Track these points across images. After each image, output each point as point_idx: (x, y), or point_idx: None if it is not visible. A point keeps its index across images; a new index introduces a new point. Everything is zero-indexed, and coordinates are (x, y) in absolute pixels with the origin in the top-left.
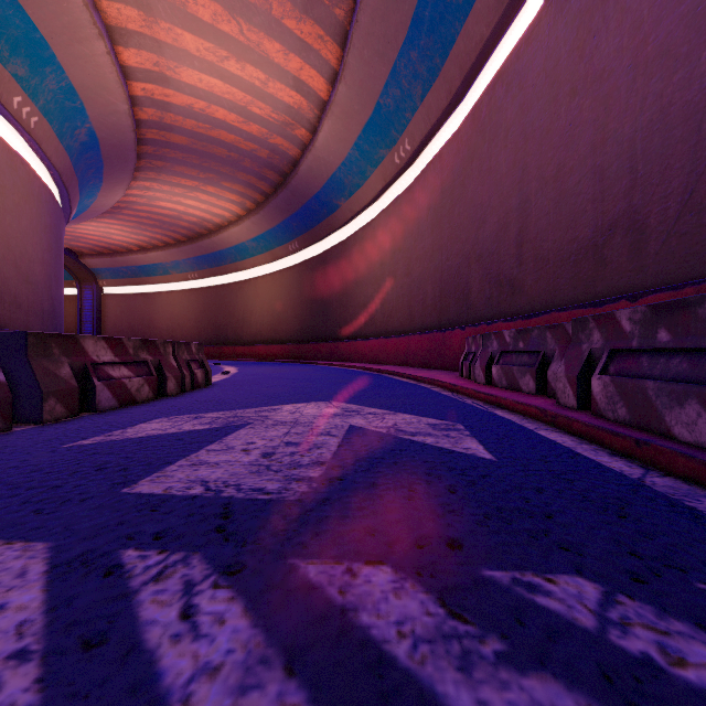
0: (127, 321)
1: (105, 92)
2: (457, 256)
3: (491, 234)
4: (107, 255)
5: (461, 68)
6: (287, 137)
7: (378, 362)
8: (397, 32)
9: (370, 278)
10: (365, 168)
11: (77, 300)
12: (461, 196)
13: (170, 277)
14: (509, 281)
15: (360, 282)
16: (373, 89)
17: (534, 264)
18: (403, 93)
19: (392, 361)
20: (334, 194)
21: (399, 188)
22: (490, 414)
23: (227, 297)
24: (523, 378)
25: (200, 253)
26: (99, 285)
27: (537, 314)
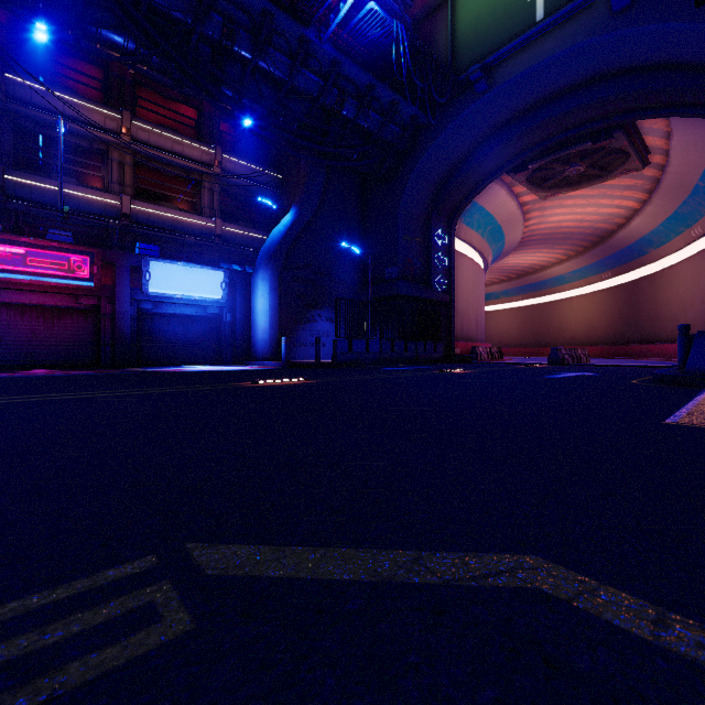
0: None
1: (514, 238)
2: None
3: None
4: None
5: None
6: (607, 223)
7: None
8: (684, 193)
9: (674, 302)
10: (669, 234)
11: None
12: None
13: (499, 300)
14: None
15: (666, 304)
16: (671, 207)
17: None
18: (692, 208)
19: None
20: (644, 246)
21: (698, 246)
22: None
23: (545, 312)
24: None
25: (525, 283)
26: None
27: None
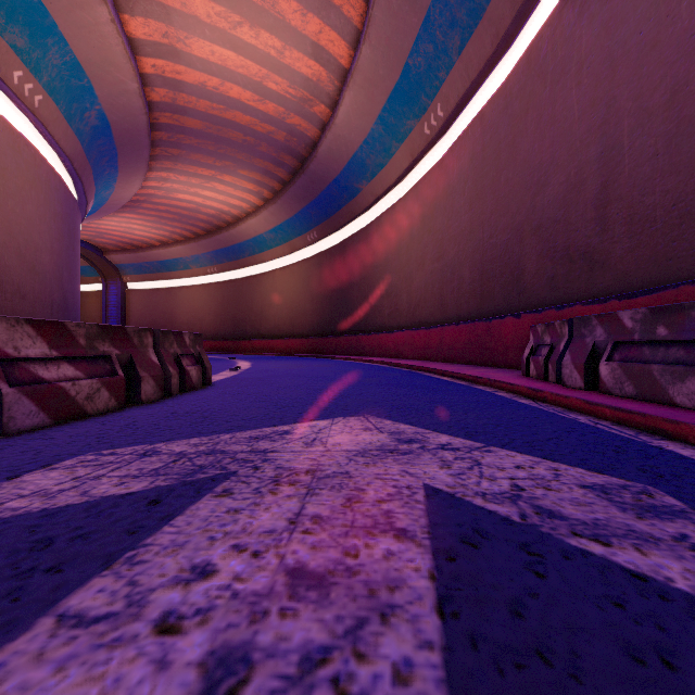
0: (149, 316)
1: (112, 68)
2: (504, 231)
3: (555, 198)
4: (130, 251)
5: (513, 1)
6: (305, 115)
7: (405, 357)
8: None
9: (394, 265)
10: (390, 144)
11: (103, 296)
12: (510, 160)
13: (190, 272)
14: (584, 254)
15: (383, 271)
16: (401, 48)
17: (628, 227)
18: (436, 48)
19: (421, 355)
20: (355, 177)
21: (428, 163)
22: (667, 453)
23: (246, 290)
24: (678, 385)
25: (218, 246)
26: (123, 280)
27: (650, 291)
